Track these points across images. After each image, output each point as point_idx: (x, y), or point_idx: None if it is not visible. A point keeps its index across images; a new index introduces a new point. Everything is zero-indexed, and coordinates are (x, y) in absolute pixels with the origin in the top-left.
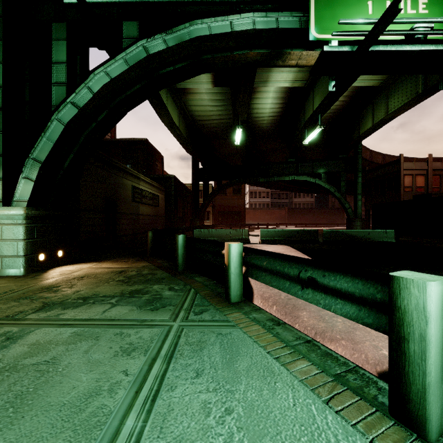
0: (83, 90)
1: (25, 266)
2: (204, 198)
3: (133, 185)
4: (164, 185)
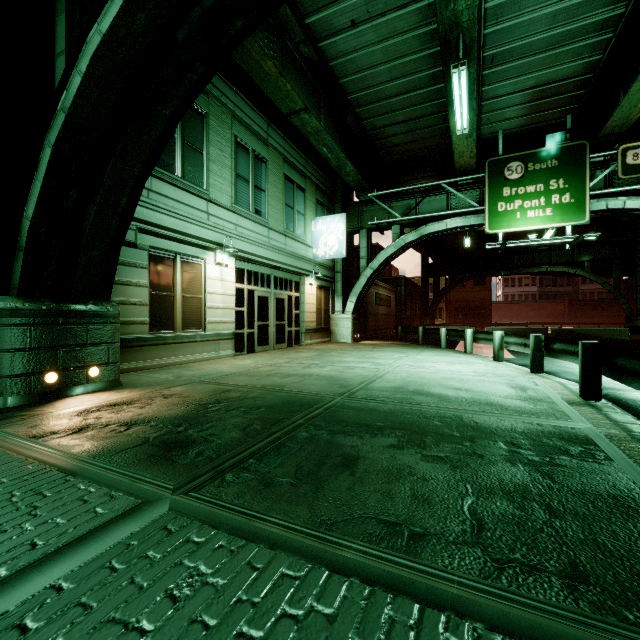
0: (375, 261)
1: (352, 339)
2: (435, 295)
3: (375, 292)
4: (394, 285)
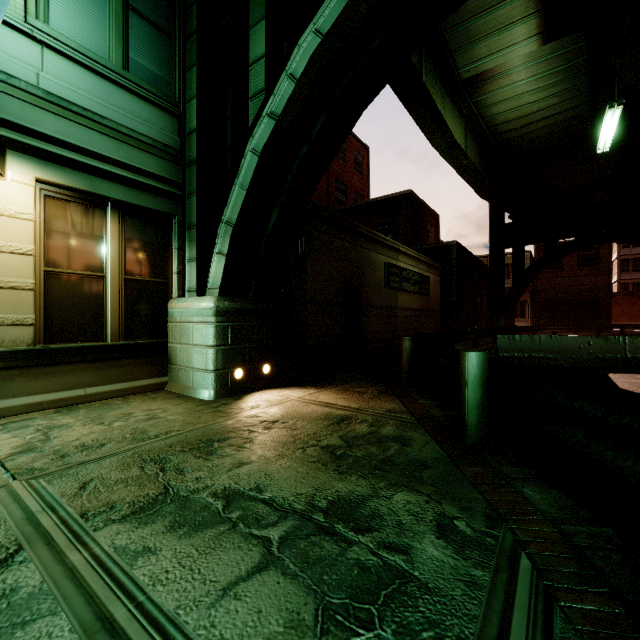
0: (283, 84)
1: (214, 386)
2: (515, 277)
3: (387, 262)
4: (439, 259)
